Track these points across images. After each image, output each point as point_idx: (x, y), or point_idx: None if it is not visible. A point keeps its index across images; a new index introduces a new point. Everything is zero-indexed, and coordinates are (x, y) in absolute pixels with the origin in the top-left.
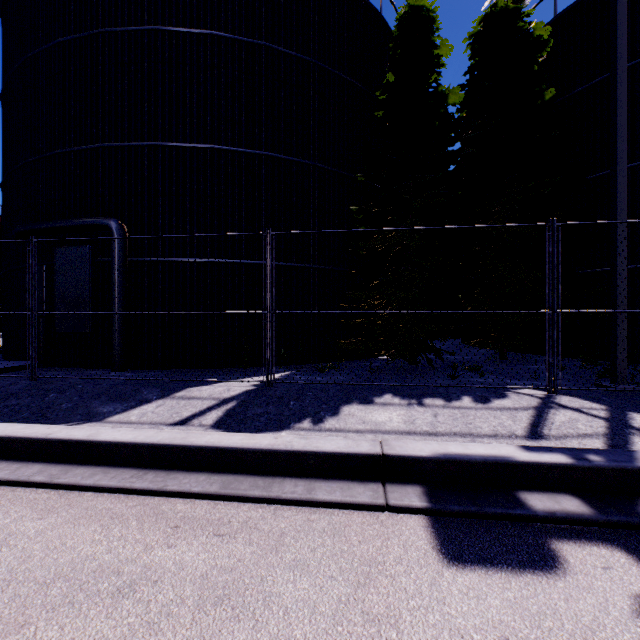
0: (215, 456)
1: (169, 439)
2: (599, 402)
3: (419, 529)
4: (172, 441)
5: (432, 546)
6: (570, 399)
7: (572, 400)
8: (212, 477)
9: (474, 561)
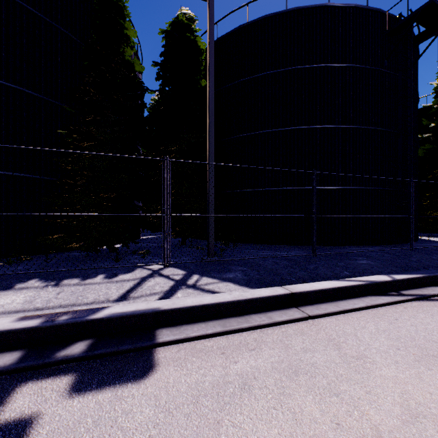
0: None
1: None
2: (186, 270)
3: None
4: None
5: None
6: (171, 269)
7: (172, 270)
8: None
9: None
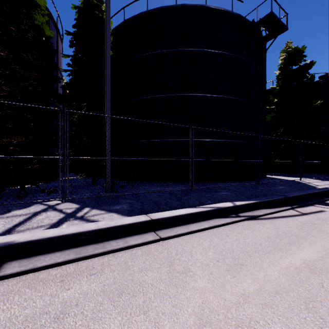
0: None
1: None
2: (80, 204)
3: None
4: None
5: None
6: (67, 204)
7: (67, 205)
8: None
9: None
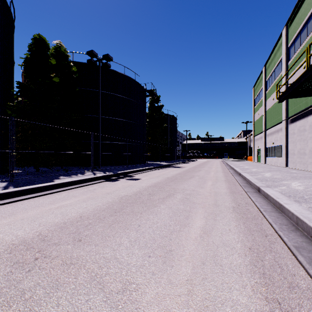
0: (71, 183)
1: (59, 182)
2: (101, 171)
3: (107, 182)
4: (61, 182)
5: (111, 182)
6: (96, 172)
7: (97, 172)
8: (75, 186)
9: (115, 181)
